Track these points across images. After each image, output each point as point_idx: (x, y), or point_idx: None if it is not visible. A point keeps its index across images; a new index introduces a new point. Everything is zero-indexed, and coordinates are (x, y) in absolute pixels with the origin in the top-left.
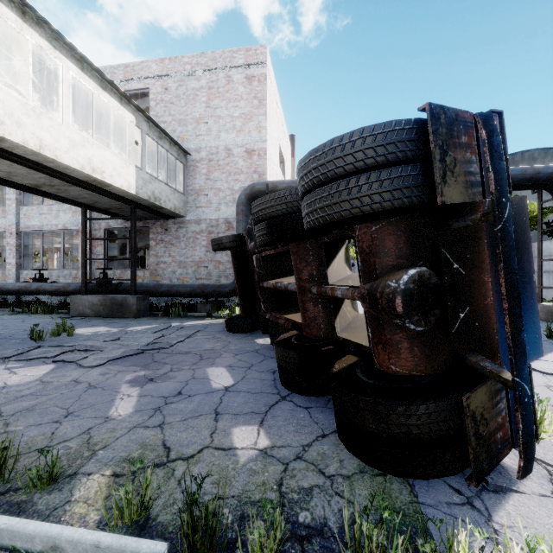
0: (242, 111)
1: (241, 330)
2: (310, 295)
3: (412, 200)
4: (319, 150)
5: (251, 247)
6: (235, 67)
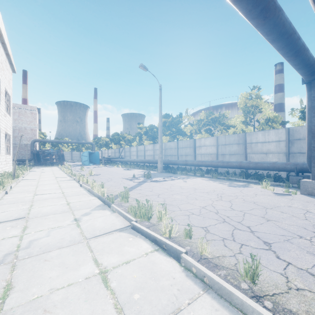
0: (29, 120)
1: (38, 165)
2: (51, 159)
3: (57, 154)
4: (52, 151)
5: (40, 153)
6: (27, 109)
